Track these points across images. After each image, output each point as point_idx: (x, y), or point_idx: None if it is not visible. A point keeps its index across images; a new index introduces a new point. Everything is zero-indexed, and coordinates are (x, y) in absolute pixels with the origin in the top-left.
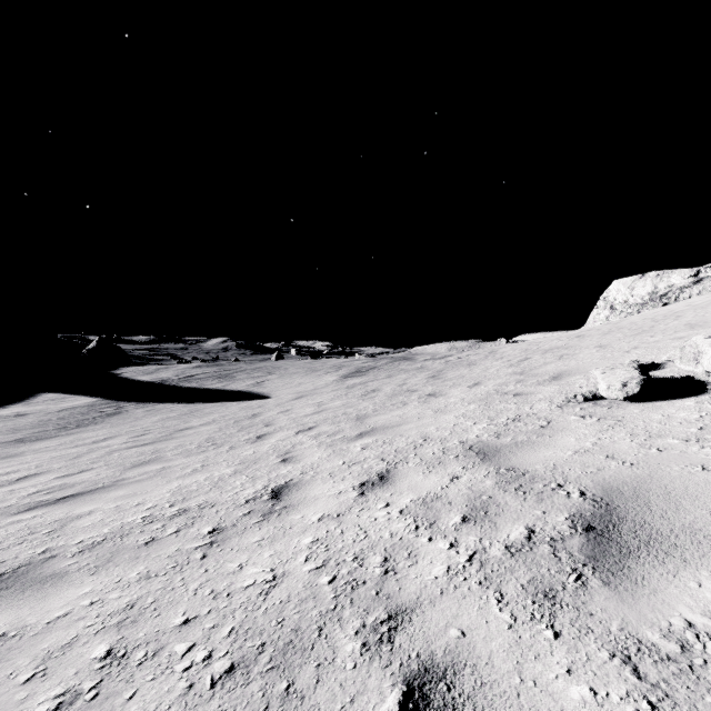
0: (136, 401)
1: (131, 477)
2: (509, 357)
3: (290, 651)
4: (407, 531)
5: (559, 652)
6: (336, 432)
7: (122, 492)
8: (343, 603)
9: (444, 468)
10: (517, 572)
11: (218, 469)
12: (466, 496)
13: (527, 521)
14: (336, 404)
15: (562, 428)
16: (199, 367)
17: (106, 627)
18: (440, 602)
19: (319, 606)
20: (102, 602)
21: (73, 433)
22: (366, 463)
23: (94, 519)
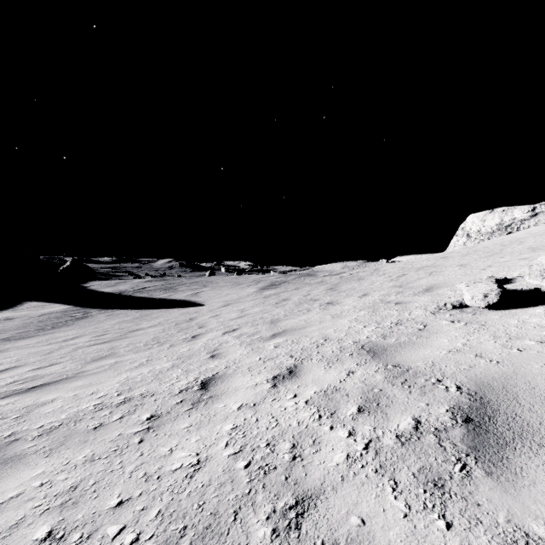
0: (99, 308)
1: (90, 369)
2: (390, 273)
3: (208, 535)
4: (311, 420)
5: (452, 544)
6: (254, 333)
7: (81, 383)
8: (257, 488)
9: (342, 364)
10: (408, 461)
11: (159, 363)
12: (360, 388)
13: (413, 412)
14: (255, 311)
15: (436, 331)
16: (149, 281)
17: (50, 508)
18: (341, 489)
19: (235, 490)
20: (51, 483)
21: (49, 333)
22: (277, 359)
23: (55, 406)
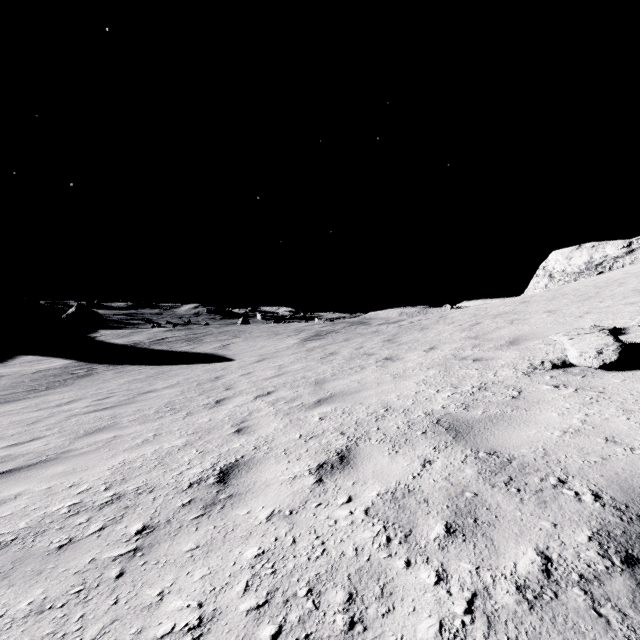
0: (107, 363)
1: (78, 448)
2: (459, 321)
3: None
4: (376, 546)
5: None
6: (294, 398)
7: (62, 468)
8: None
9: (413, 448)
10: None
11: (169, 440)
12: (444, 490)
13: (535, 539)
14: (295, 367)
15: (537, 399)
16: (170, 330)
17: None
18: None
19: None
20: None
21: (41, 396)
22: (324, 438)
23: (17, 506)
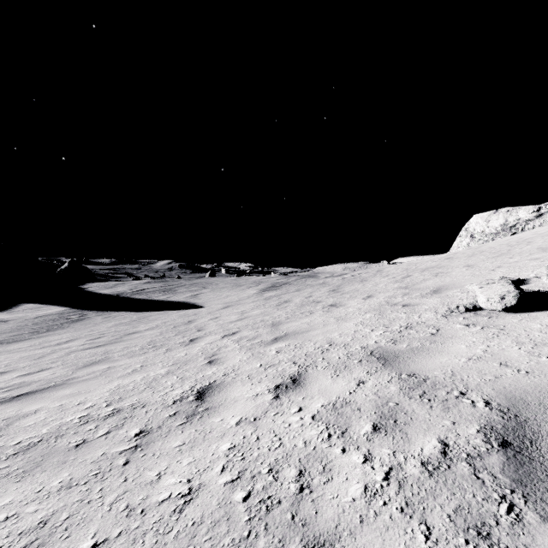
0: (96, 310)
1: (80, 376)
2: (393, 274)
3: None
4: (320, 440)
5: None
6: (255, 337)
7: (69, 391)
8: (257, 529)
9: (350, 372)
10: (439, 497)
11: (154, 369)
12: (373, 402)
13: (438, 433)
14: (255, 313)
15: (451, 335)
16: (148, 282)
17: None
18: (361, 535)
19: (232, 531)
20: (17, 517)
21: (43, 336)
22: (280, 366)
23: (38, 418)
